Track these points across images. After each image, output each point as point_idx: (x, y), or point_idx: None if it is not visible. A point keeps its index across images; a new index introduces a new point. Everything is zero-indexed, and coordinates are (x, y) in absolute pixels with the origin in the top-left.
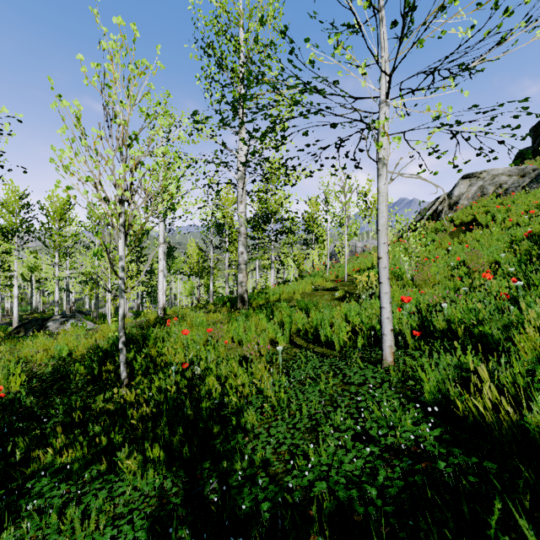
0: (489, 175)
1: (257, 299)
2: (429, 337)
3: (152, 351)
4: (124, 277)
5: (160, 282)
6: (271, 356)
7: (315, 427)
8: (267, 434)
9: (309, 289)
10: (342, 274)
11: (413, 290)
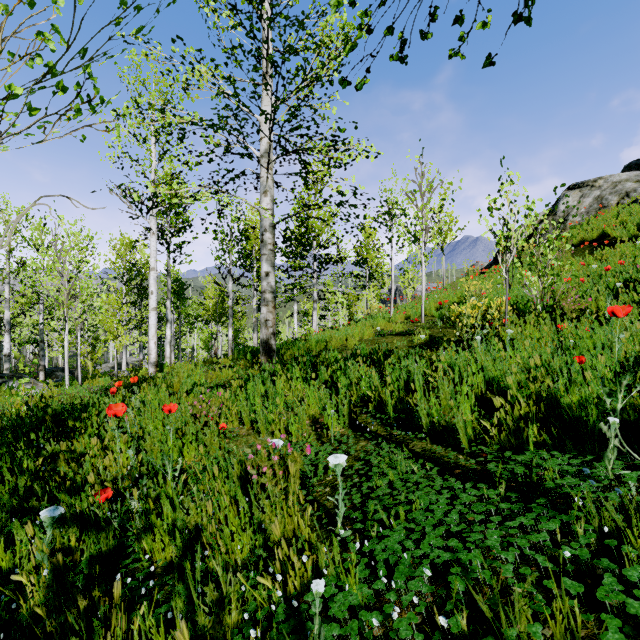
0: (608, 182)
1: (292, 349)
2: None
3: (76, 444)
4: None
5: (152, 325)
6: (313, 457)
7: None
8: None
9: (369, 334)
10: (414, 314)
11: (570, 326)
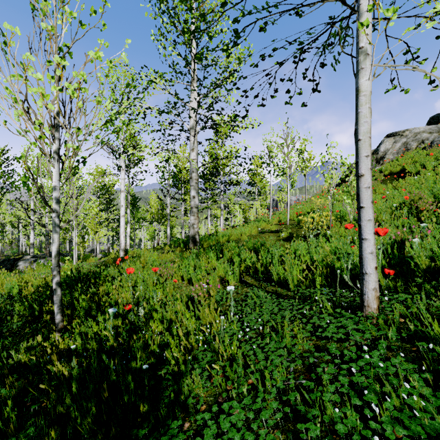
0: (412, 133)
1: (208, 241)
2: (407, 276)
3: (101, 290)
4: (58, 209)
5: (122, 226)
6: (221, 295)
7: (287, 414)
8: (215, 428)
9: (255, 232)
10: (284, 219)
11: None
